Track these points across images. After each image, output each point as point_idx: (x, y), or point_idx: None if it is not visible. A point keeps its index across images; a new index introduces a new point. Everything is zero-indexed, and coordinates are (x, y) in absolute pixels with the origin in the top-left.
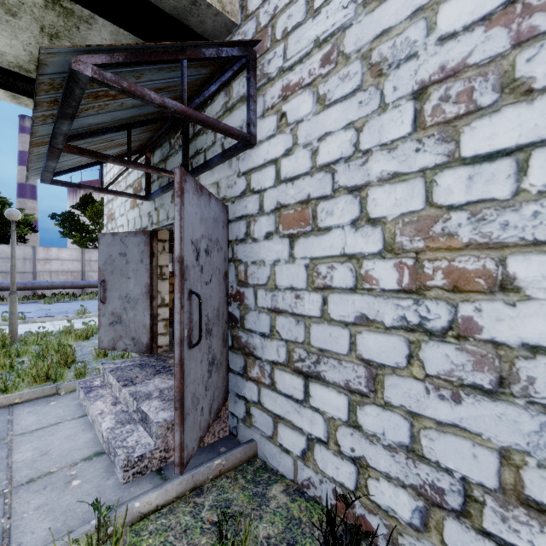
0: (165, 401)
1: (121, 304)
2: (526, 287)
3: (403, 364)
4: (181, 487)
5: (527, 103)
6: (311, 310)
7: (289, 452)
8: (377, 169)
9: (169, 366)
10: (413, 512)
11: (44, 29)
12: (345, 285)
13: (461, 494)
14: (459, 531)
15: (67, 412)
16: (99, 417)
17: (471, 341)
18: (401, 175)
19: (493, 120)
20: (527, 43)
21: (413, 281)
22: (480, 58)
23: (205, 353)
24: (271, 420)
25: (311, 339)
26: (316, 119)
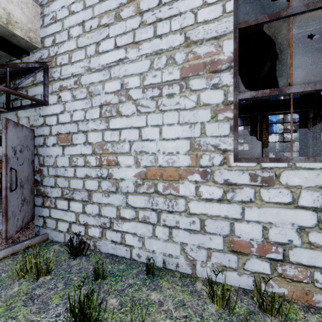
0: None
1: None
2: (121, 164)
3: (97, 189)
4: (6, 253)
5: (121, 118)
6: (71, 174)
7: (62, 231)
8: (91, 126)
9: None
10: (99, 233)
11: None
12: (82, 164)
13: (109, 222)
14: (109, 232)
15: None
16: None
17: (111, 179)
18: (97, 130)
19: (115, 120)
20: (121, 103)
21: (99, 163)
22: (113, 102)
23: (19, 195)
24: (55, 221)
25: (71, 185)
26: (72, 103)
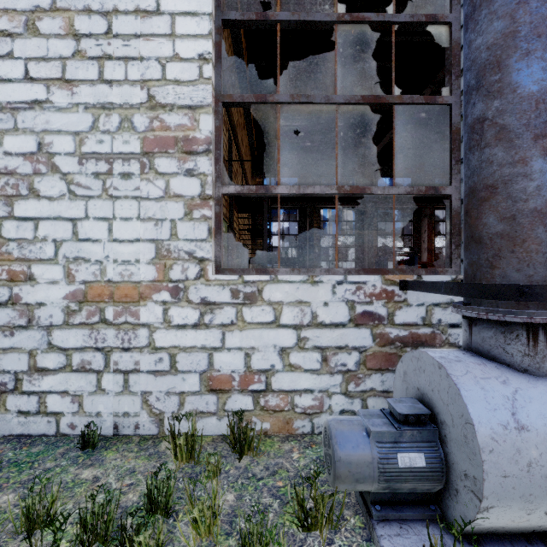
0: None
1: None
2: (38, 278)
3: None
4: None
5: (38, 200)
6: None
7: None
8: None
9: None
10: None
11: None
12: None
13: (14, 380)
14: (13, 398)
15: None
16: None
17: (18, 305)
18: None
19: (27, 203)
20: (38, 175)
21: None
22: (22, 172)
23: None
24: None
25: None
26: None
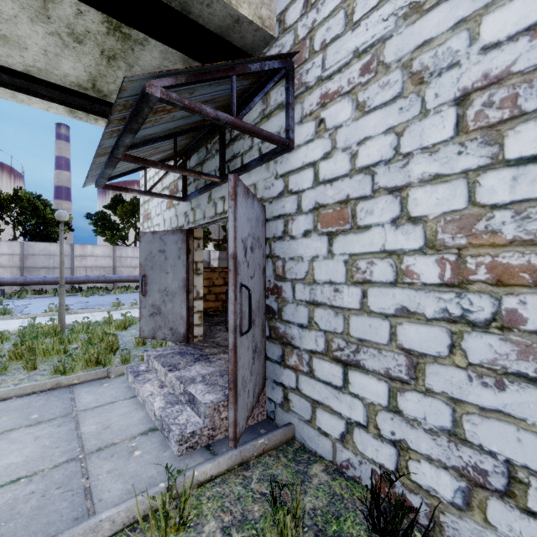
0: (208, 385)
1: (160, 296)
2: None
3: (444, 353)
4: (231, 461)
5: None
6: (350, 303)
7: (328, 435)
8: (418, 171)
9: (206, 354)
10: (455, 492)
11: (104, 52)
12: (385, 279)
13: (504, 475)
14: (503, 510)
15: (119, 393)
16: (150, 398)
17: (515, 332)
18: (443, 176)
19: None
20: None
21: (455, 275)
22: (525, 66)
23: (250, 341)
24: (309, 405)
25: (350, 330)
26: (355, 125)
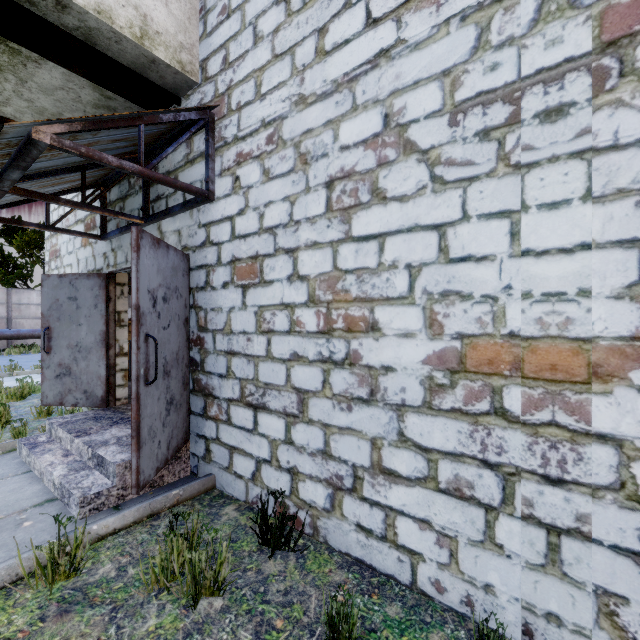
0: (123, 446)
1: (70, 353)
2: (383, 327)
3: (320, 388)
4: (138, 513)
5: (384, 206)
6: (259, 351)
7: (242, 477)
8: (304, 237)
9: (128, 417)
10: (326, 499)
11: None
12: (284, 328)
13: (352, 476)
14: (351, 503)
15: (8, 470)
16: (49, 467)
17: (357, 367)
18: (319, 244)
19: (368, 213)
20: (384, 166)
21: (326, 324)
22: (362, 168)
23: (162, 392)
24: (228, 452)
25: (259, 376)
26: (262, 188)
